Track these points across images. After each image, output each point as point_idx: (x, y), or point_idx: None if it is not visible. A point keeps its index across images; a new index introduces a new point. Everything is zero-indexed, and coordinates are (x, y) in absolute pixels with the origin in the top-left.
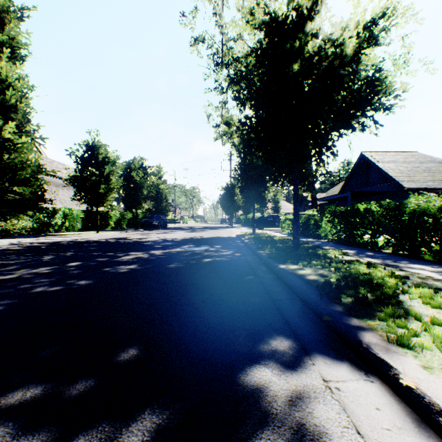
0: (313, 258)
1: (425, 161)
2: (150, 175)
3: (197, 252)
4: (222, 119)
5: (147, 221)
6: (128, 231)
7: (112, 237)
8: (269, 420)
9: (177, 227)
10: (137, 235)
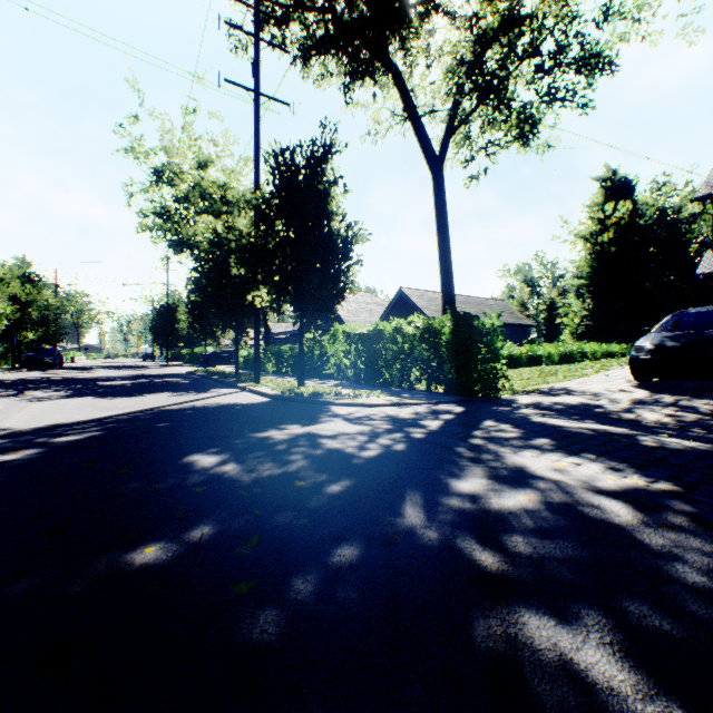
0: (242, 377)
1: (371, 303)
2: (43, 290)
3: (164, 380)
4: (155, 208)
5: (34, 357)
6: (12, 371)
7: (27, 377)
8: (215, 390)
9: (77, 367)
10: (49, 375)
